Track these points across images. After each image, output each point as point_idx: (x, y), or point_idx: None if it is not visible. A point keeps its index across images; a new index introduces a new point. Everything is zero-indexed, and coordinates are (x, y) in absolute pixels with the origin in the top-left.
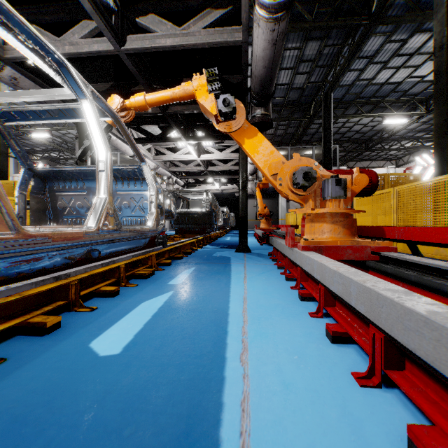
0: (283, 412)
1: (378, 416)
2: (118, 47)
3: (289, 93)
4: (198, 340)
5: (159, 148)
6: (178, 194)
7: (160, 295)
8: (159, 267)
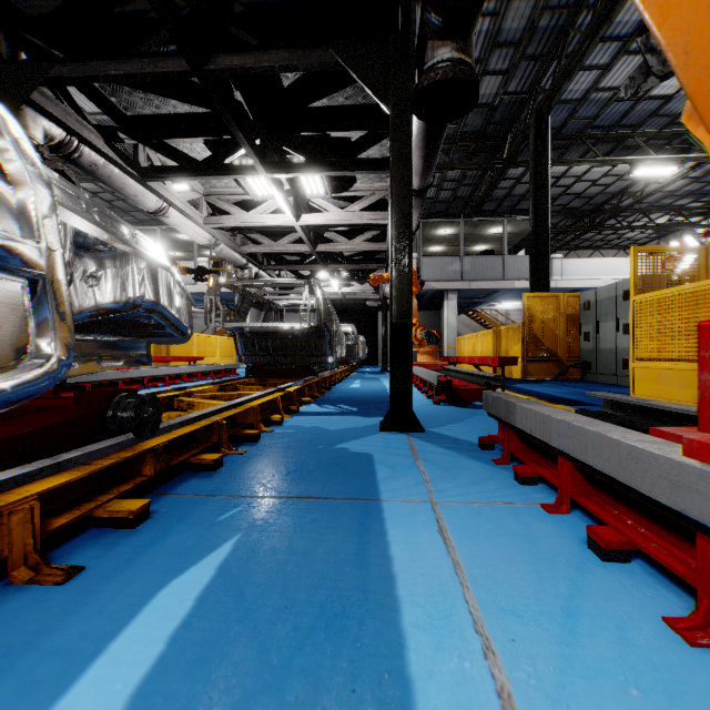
0: None
1: None
2: None
3: (467, 116)
4: None
5: (216, 202)
6: (253, 294)
7: None
8: (84, 537)
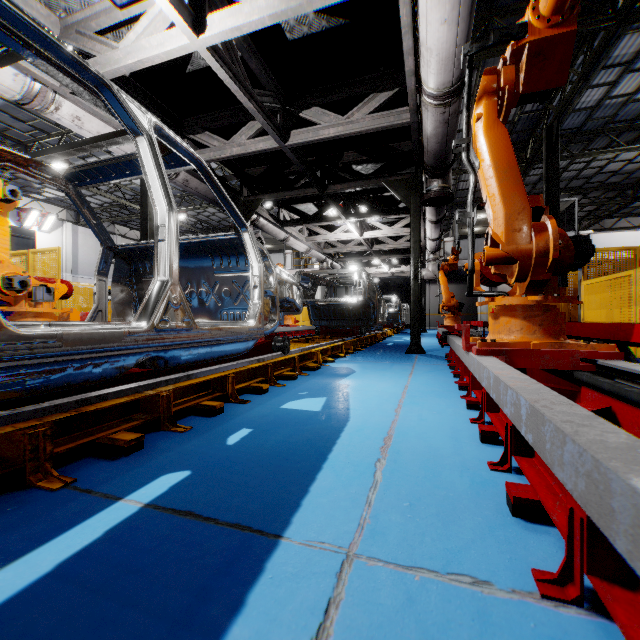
0: (416, 425)
1: (472, 430)
2: (283, 144)
3: None
4: (366, 402)
5: (312, 227)
6: (335, 284)
7: (331, 381)
8: (323, 363)
